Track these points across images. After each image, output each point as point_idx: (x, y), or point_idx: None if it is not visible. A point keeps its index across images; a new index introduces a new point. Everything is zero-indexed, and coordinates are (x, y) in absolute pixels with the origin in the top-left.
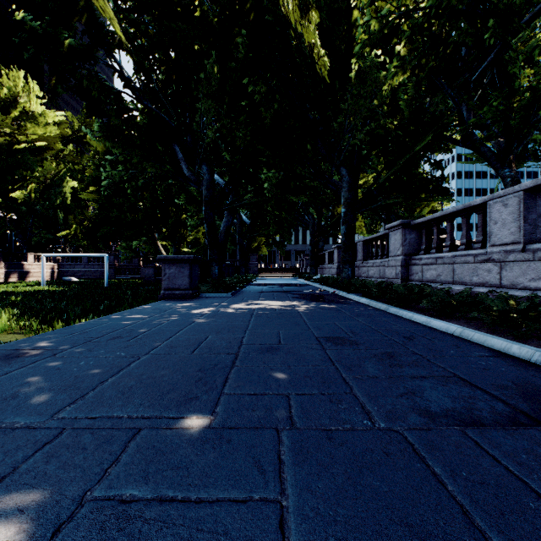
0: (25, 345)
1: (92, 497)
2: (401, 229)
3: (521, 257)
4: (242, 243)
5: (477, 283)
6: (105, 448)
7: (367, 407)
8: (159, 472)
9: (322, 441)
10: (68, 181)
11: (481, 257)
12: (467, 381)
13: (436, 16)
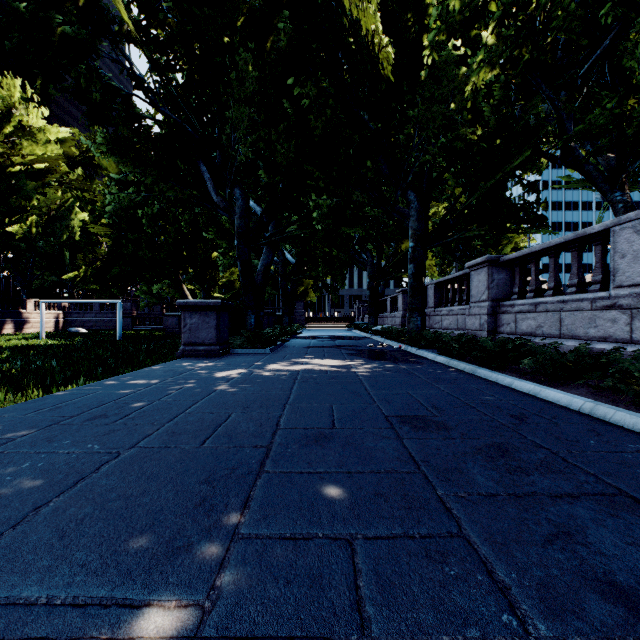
0: None
1: None
2: (488, 267)
3: None
4: (285, 287)
5: (595, 337)
6: None
7: (498, 574)
8: None
9: None
10: (76, 212)
11: (601, 302)
12: None
13: None
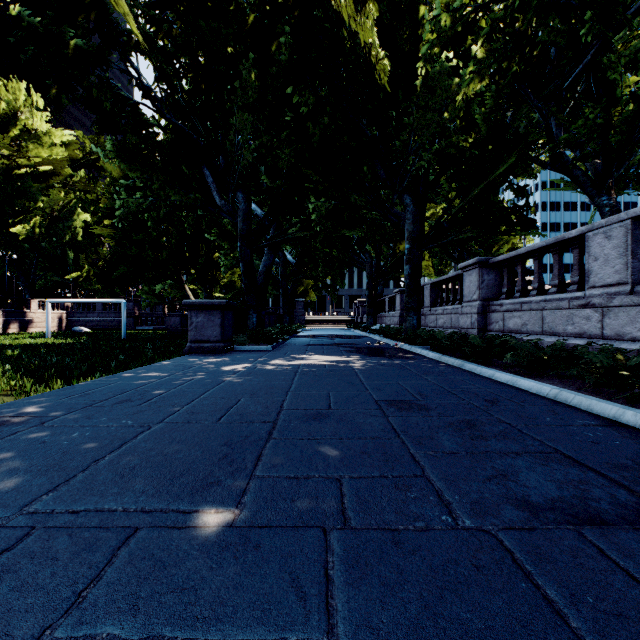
0: (8, 410)
1: (51, 639)
2: (478, 268)
3: (629, 301)
4: (285, 287)
5: (572, 334)
6: (84, 558)
7: (445, 496)
8: (154, 597)
9: (386, 547)
10: (78, 213)
11: (577, 301)
12: (574, 459)
13: (521, 8)
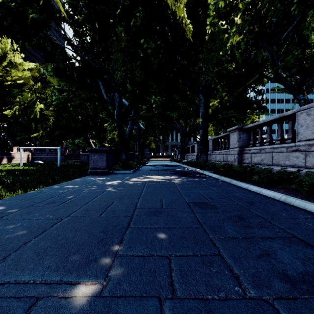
0: None
1: None
2: (238, 131)
3: None
4: (139, 141)
5: (288, 165)
6: None
7: (234, 271)
8: None
9: None
10: (37, 104)
11: (291, 148)
12: (306, 242)
13: None
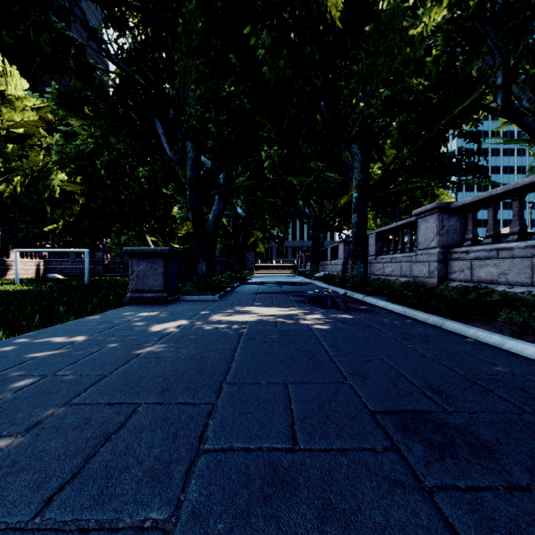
0: None
1: None
2: (438, 214)
3: None
4: (236, 238)
5: None
6: None
7: None
8: None
9: None
10: (55, 174)
11: None
12: None
13: None
